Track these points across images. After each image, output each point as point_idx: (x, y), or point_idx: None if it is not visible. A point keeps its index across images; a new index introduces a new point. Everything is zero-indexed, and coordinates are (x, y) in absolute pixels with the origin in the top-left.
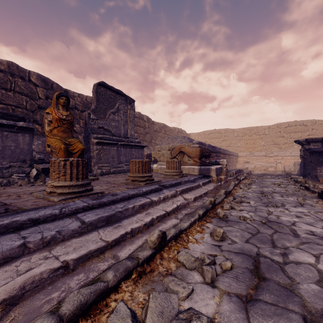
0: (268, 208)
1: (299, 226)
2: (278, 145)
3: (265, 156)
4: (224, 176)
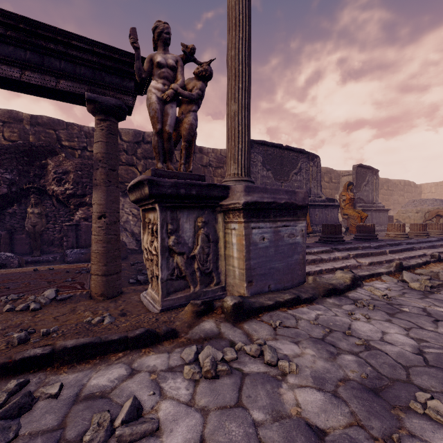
0: None
1: None
2: None
3: None
4: None
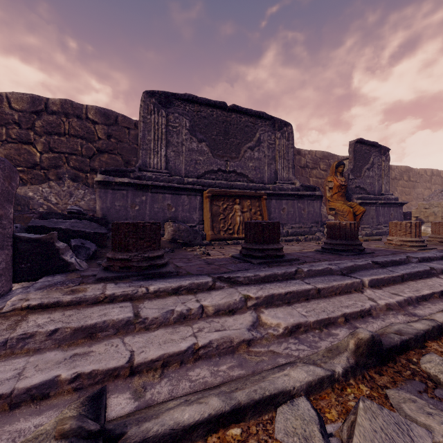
0: None
1: None
2: None
3: None
4: None
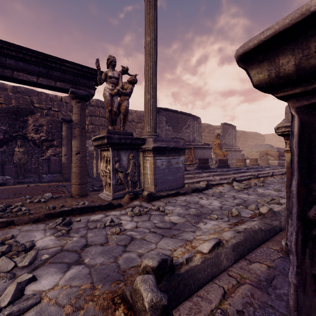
0: None
1: None
2: None
3: None
4: None
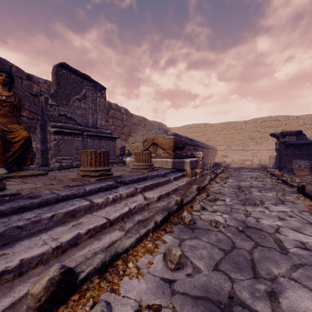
0: (246, 207)
1: (284, 233)
2: (254, 139)
3: (242, 150)
4: (200, 169)
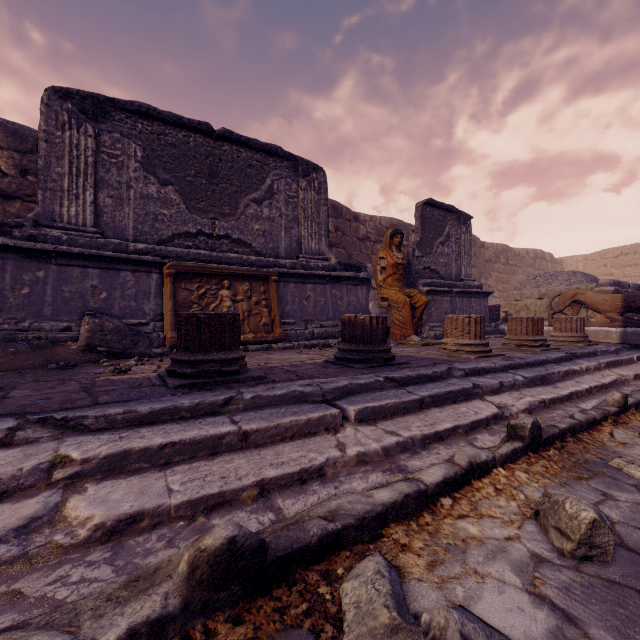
0: None
1: None
2: None
3: None
4: None
